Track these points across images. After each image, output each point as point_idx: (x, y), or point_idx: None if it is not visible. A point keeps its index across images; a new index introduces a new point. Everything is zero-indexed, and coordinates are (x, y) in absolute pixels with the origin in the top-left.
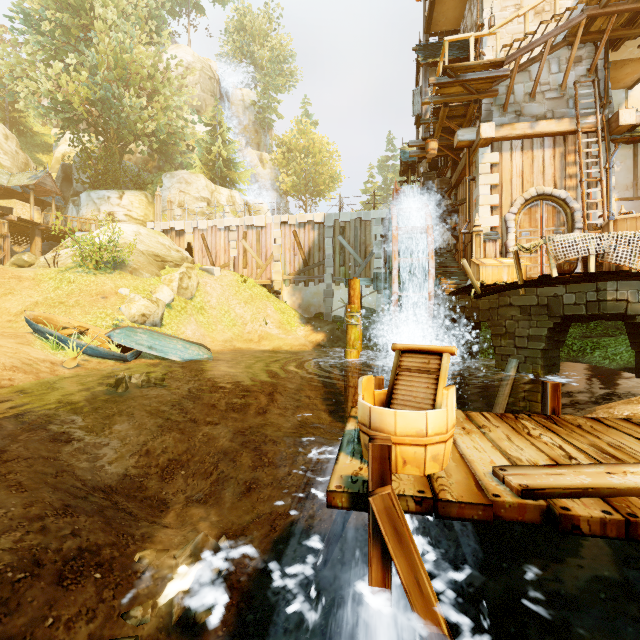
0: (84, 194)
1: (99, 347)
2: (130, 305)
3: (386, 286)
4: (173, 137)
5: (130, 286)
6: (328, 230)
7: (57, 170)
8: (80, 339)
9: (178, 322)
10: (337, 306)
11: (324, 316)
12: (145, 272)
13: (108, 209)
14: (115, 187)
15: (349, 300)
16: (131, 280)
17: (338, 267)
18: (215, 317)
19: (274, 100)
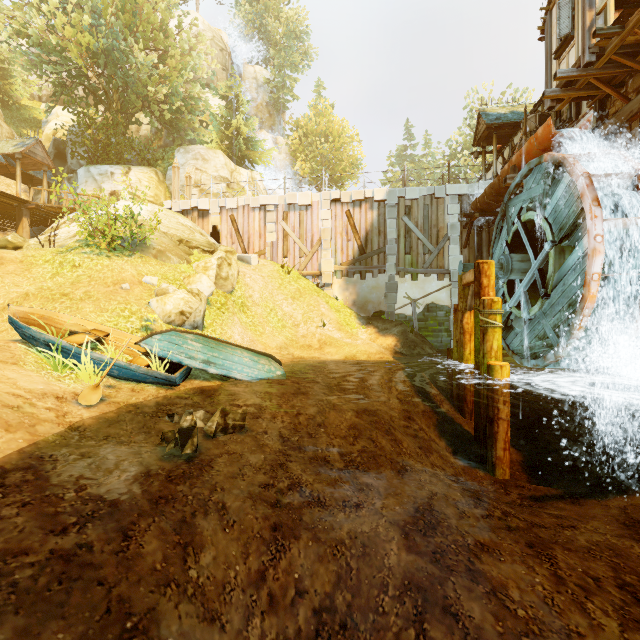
0: (82, 169)
1: (132, 364)
2: (164, 298)
3: (524, 273)
4: (189, 104)
5: (157, 273)
6: (391, 209)
7: (47, 148)
8: (96, 350)
9: (221, 323)
10: (401, 303)
11: (386, 315)
12: (172, 256)
13: (111, 187)
14: (118, 164)
15: (480, 292)
16: (157, 266)
17: (403, 255)
18: (261, 316)
19: (290, 78)
